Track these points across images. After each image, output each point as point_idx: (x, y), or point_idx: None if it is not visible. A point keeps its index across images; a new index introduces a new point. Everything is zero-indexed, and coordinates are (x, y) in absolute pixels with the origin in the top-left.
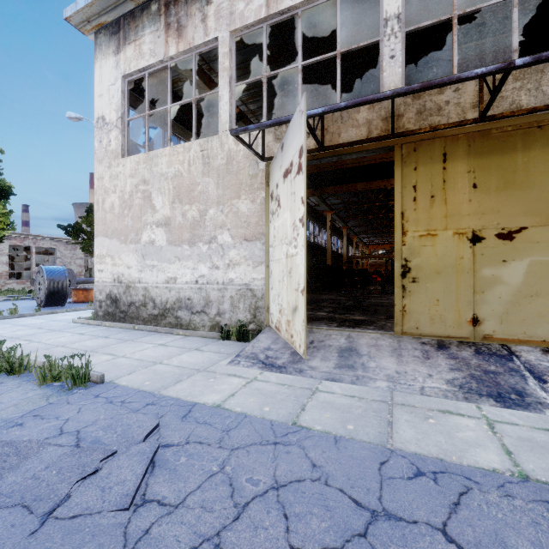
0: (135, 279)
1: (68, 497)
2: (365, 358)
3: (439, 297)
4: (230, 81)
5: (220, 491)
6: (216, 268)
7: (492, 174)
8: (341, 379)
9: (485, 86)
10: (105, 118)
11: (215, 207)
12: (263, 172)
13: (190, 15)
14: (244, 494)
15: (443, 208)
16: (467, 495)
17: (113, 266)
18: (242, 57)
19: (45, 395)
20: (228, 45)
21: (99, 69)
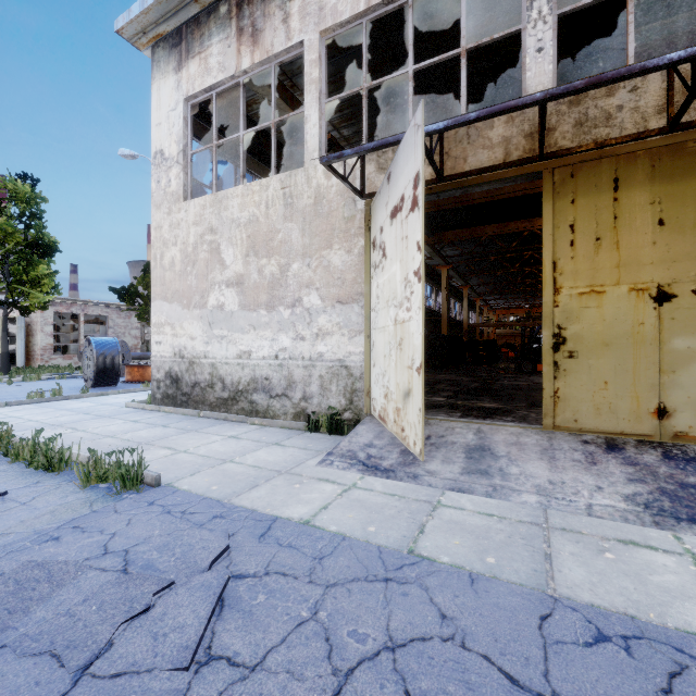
0: (200, 353)
1: (109, 646)
2: (504, 460)
3: (608, 378)
4: (319, 96)
5: (313, 648)
6: (301, 338)
7: (688, 205)
8: (472, 490)
9: (676, 81)
10: (164, 153)
11: (300, 260)
12: (362, 213)
13: (269, 15)
14: (346, 655)
15: (614, 255)
16: (681, 677)
17: (174, 337)
18: (333, 68)
19: (88, 500)
20: (317, 49)
21: (156, 91)
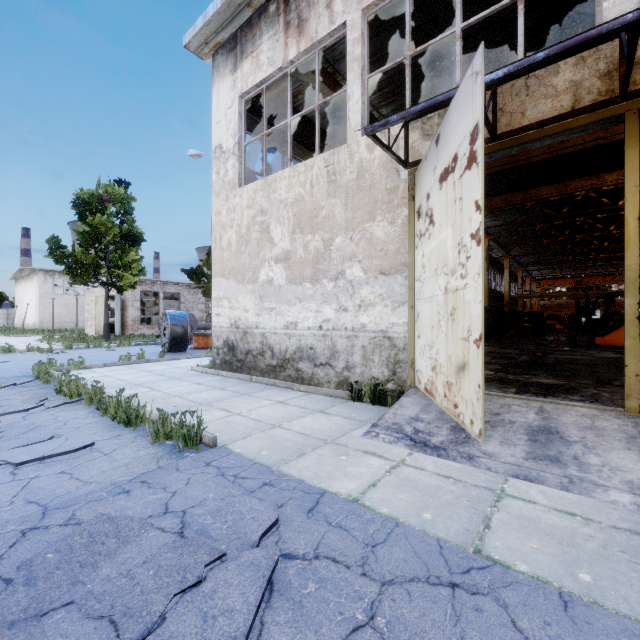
0: (252, 324)
1: (162, 620)
2: (578, 447)
3: None
4: (361, 72)
5: None
6: (344, 310)
7: None
8: (541, 479)
9: None
10: (223, 147)
11: (343, 234)
12: (406, 183)
13: (313, 4)
14: None
15: None
16: None
17: (230, 309)
18: (374, 48)
19: (155, 456)
20: (359, 27)
21: (216, 93)
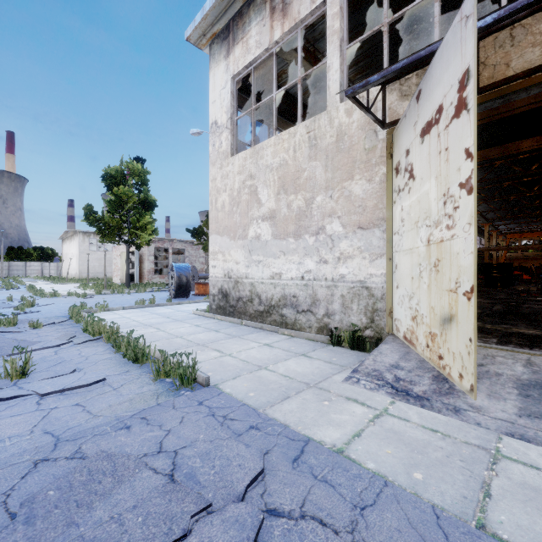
0: (242, 274)
1: None
2: None
3: None
4: (340, 44)
5: None
6: (324, 262)
7: None
8: (540, 440)
9: None
10: (218, 122)
11: (323, 193)
12: (384, 142)
13: None
14: None
15: None
16: None
17: (224, 262)
18: (350, 26)
19: (156, 393)
20: (338, 2)
21: (212, 77)
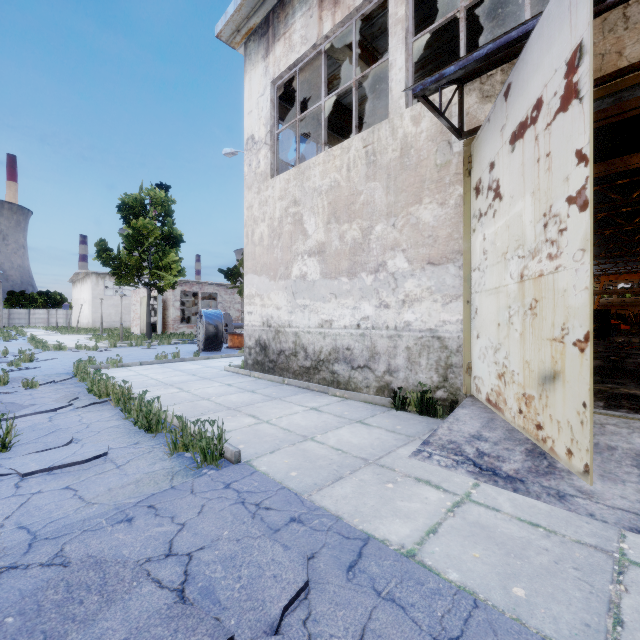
0: (284, 322)
1: None
2: None
3: None
4: (405, 36)
5: None
6: (385, 306)
7: None
8: None
9: None
10: (255, 137)
11: (384, 221)
12: (460, 156)
13: None
14: None
15: None
16: None
17: (262, 307)
18: (416, 19)
19: (170, 472)
20: None
21: (248, 82)
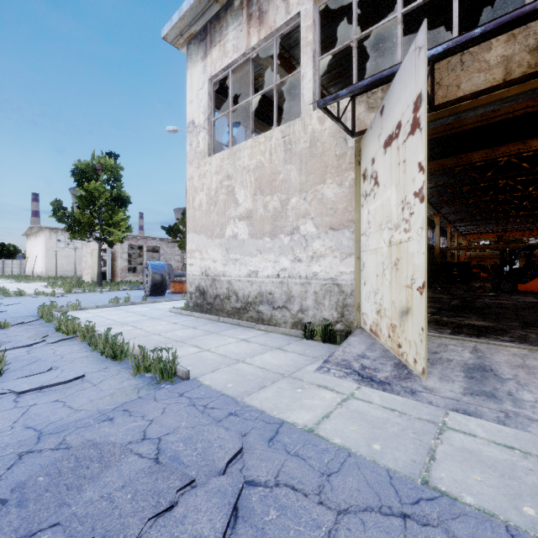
0: (219, 272)
1: None
2: (512, 384)
3: None
4: (313, 55)
5: None
6: (298, 260)
7: None
8: (479, 413)
9: None
10: (195, 122)
11: (297, 195)
12: (353, 150)
13: None
14: None
15: None
16: None
17: (201, 260)
18: (323, 36)
19: (136, 387)
20: (312, 16)
21: (189, 77)
